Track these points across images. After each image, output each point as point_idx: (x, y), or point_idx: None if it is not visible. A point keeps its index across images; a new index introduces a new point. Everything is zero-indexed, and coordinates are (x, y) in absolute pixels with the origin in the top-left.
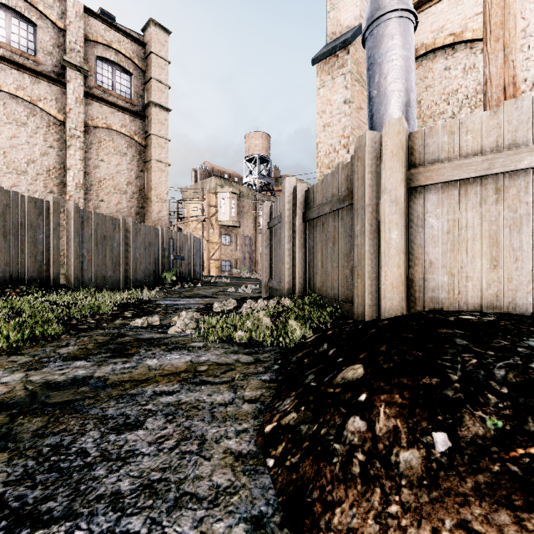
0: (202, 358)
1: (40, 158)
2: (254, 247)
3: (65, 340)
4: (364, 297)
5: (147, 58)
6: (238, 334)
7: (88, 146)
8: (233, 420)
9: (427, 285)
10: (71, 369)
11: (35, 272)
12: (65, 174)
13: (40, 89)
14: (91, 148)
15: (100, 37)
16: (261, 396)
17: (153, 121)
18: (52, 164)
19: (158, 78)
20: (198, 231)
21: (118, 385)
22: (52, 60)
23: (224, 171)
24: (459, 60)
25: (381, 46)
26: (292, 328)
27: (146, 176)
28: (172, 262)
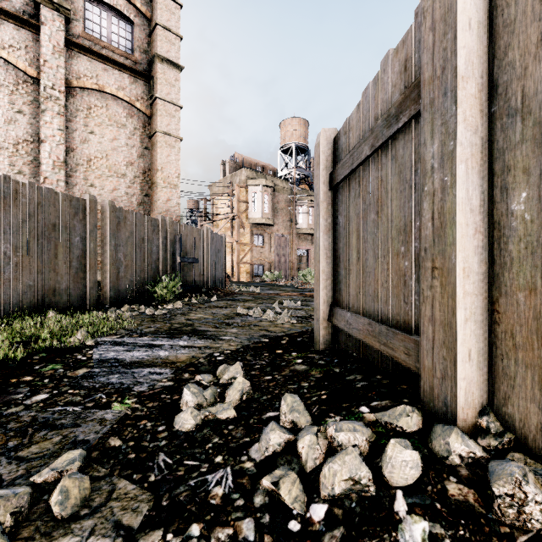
0: None
1: (4, 126)
2: (291, 249)
3: None
4: None
5: (152, 1)
6: None
7: (73, 113)
8: None
9: None
10: None
11: None
12: (40, 149)
13: (3, 33)
14: (77, 115)
15: None
16: None
17: (158, 81)
18: (22, 136)
19: (166, 24)
20: (227, 231)
21: None
22: None
23: (257, 163)
24: None
25: None
26: None
27: (151, 155)
28: (178, 266)
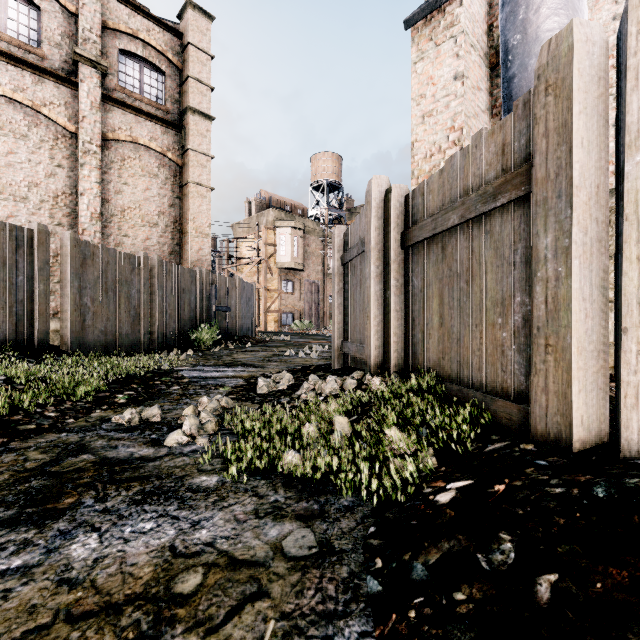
0: (200, 533)
1: (45, 180)
2: (322, 295)
3: None
4: (567, 397)
5: (184, 52)
6: (286, 458)
7: (108, 165)
8: None
9: None
10: None
11: (10, 329)
12: (77, 201)
13: (45, 91)
14: (111, 167)
15: (123, 25)
16: None
17: (191, 132)
18: (61, 189)
19: (198, 76)
20: (252, 276)
21: None
22: (60, 54)
23: (285, 201)
24: None
25: None
26: (392, 444)
27: (183, 204)
28: (214, 315)
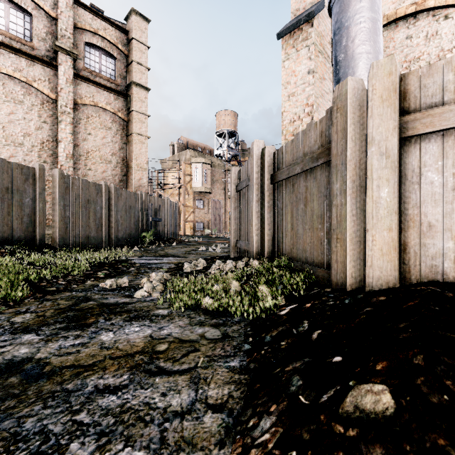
0: (163, 331)
1: (35, 131)
2: (224, 210)
3: (27, 305)
4: (345, 263)
5: (129, 44)
6: (205, 300)
7: (78, 121)
8: (189, 448)
9: (425, 252)
10: (13, 346)
11: (21, 233)
12: (57, 146)
13: (35, 71)
14: (80, 123)
15: (88, 26)
16: (229, 399)
17: (134, 99)
18: (46, 137)
19: (139, 61)
20: (175, 197)
21: (57, 373)
22: (45, 45)
23: (198, 144)
24: (421, 28)
25: (349, 9)
26: (262, 294)
27: (128, 148)
28: (150, 223)
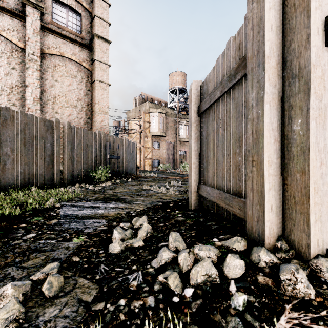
0: None
1: (4, 77)
2: (176, 150)
3: None
4: None
5: (92, 2)
6: None
7: (45, 69)
8: None
9: None
10: None
11: None
12: (25, 91)
13: (4, 22)
14: (47, 71)
15: None
16: None
17: (96, 50)
18: (15, 83)
19: (101, 16)
20: (137, 140)
21: None
22: None
23: (155, 98)
24: None
25: None
26: None
27: (92, 94)
28: (108, 161)
